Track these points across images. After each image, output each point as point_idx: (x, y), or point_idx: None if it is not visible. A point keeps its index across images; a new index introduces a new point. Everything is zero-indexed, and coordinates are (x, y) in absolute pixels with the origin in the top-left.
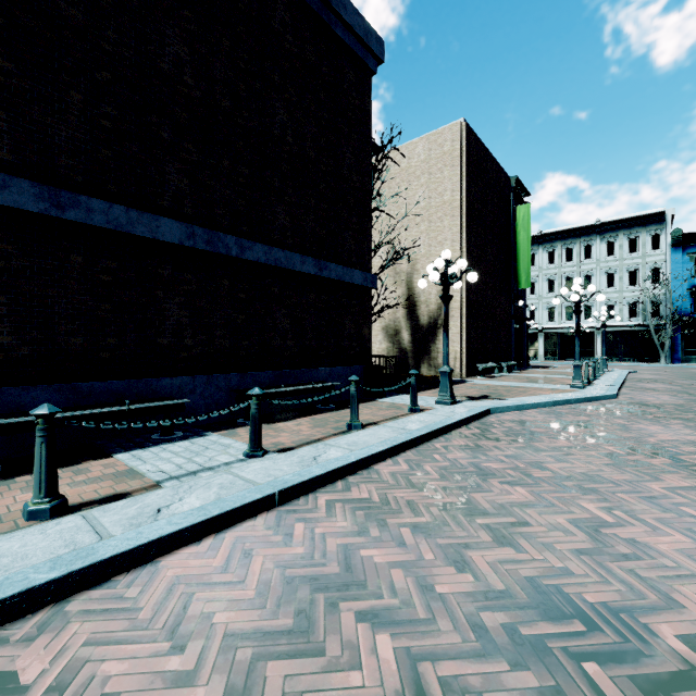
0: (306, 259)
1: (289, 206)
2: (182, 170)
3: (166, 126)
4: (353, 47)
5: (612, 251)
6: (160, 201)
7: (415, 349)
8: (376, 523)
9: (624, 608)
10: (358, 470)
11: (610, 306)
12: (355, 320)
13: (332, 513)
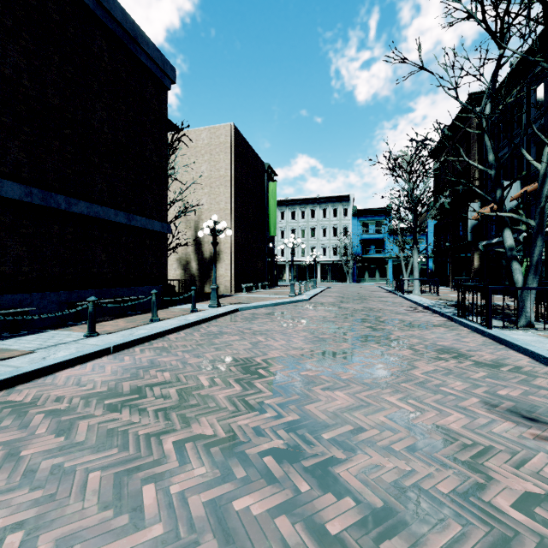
0: (118, 213)
1: (106, 175)
2: (20, 146)
3: (8, 114)
4: (154, 70)
5: (325, 215)
6: (2, 168)
7: (201, 275)
8: (166, 352)
9: (250, 357)
10: (157, 338)
11: (324, 248)
12: (155, 255)
13: (143, 352)
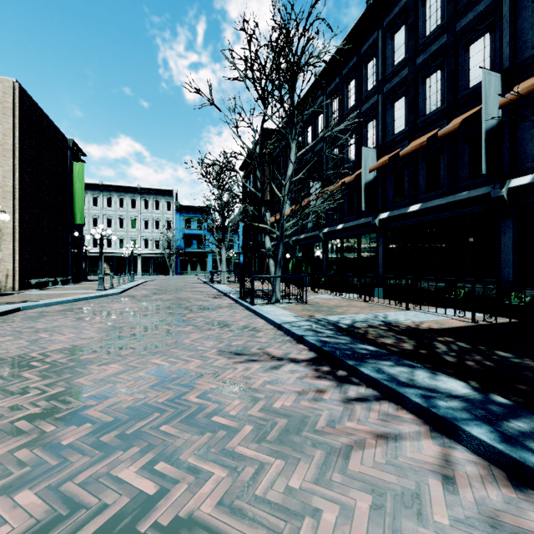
0: None
1: None
2: None
3: None
4: None
5: (147, 207)
6: None
7: None
8: None
9: (24, 354)
10: None
11: (146, 240)
12: None
13: None
